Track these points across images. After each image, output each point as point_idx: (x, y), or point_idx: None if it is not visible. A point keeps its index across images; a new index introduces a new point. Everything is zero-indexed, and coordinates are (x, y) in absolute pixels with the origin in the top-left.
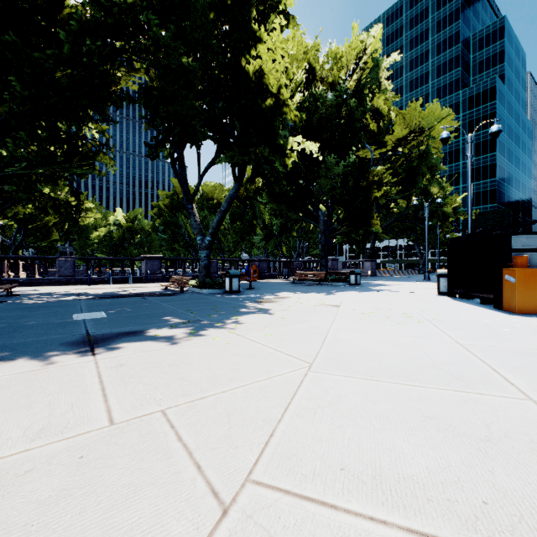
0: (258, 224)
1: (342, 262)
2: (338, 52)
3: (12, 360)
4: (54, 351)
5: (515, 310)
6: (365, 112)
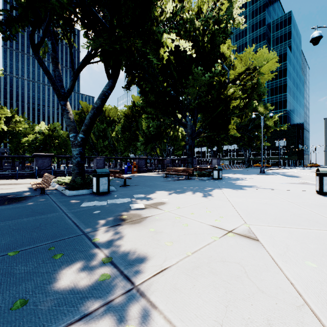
0: (140, 133)
1: (197, 159)
2: None
3: None
4: None
5: None
6: (225, 35)
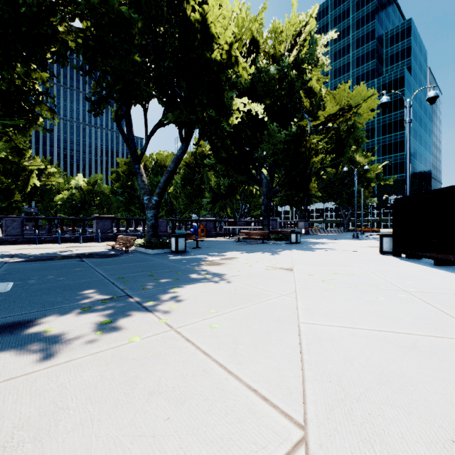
0: (206, 188)
1: (279, 222)
2: (280, 27)
3: None
4: None
5: None
6: (304, 83)
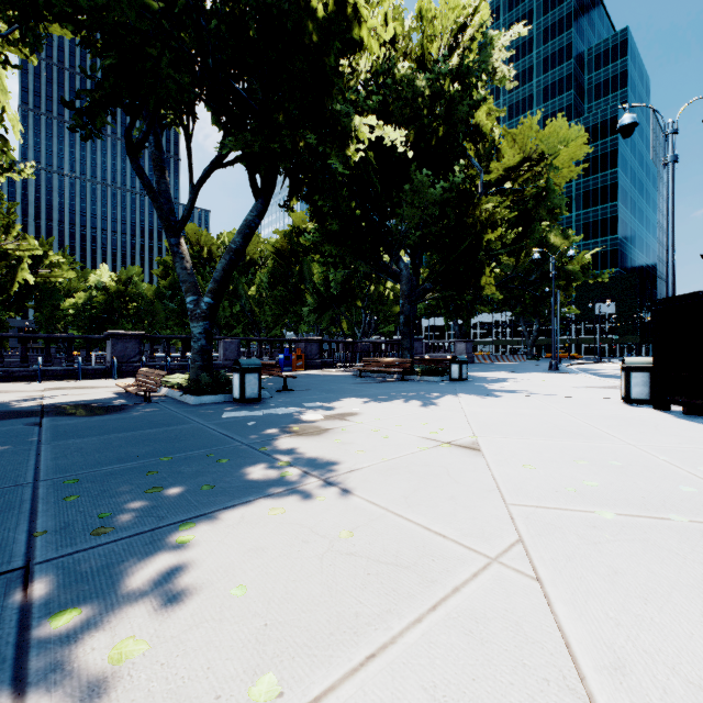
0: (308, 289)
1: (426, 343)
2: (431, 8)
3: None
4: None
5: None
6: (474, 105)
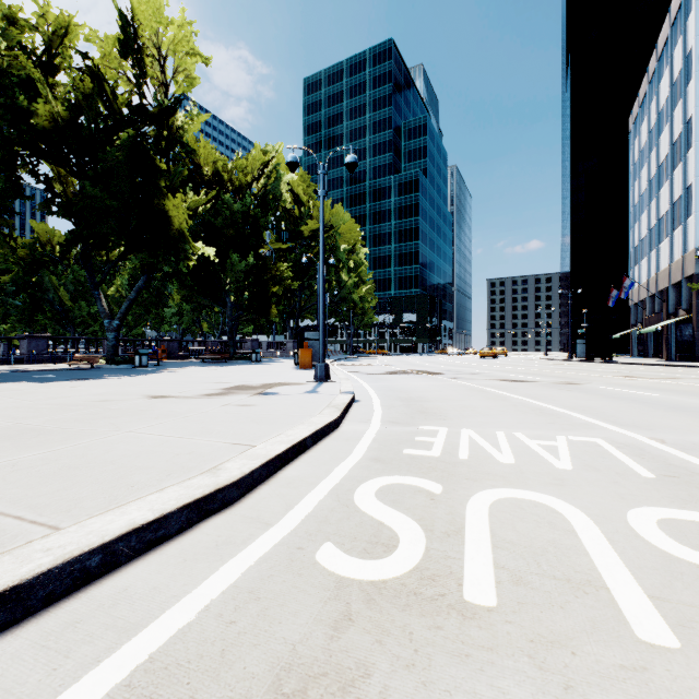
0: (170, 295)
1: (268, 342)
2: (244, 164)
3: (55, 382)
4: (67, 380)
5: (300, 368)
6: (265, 221)
